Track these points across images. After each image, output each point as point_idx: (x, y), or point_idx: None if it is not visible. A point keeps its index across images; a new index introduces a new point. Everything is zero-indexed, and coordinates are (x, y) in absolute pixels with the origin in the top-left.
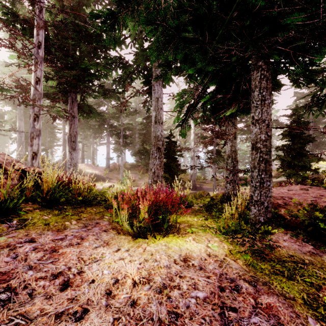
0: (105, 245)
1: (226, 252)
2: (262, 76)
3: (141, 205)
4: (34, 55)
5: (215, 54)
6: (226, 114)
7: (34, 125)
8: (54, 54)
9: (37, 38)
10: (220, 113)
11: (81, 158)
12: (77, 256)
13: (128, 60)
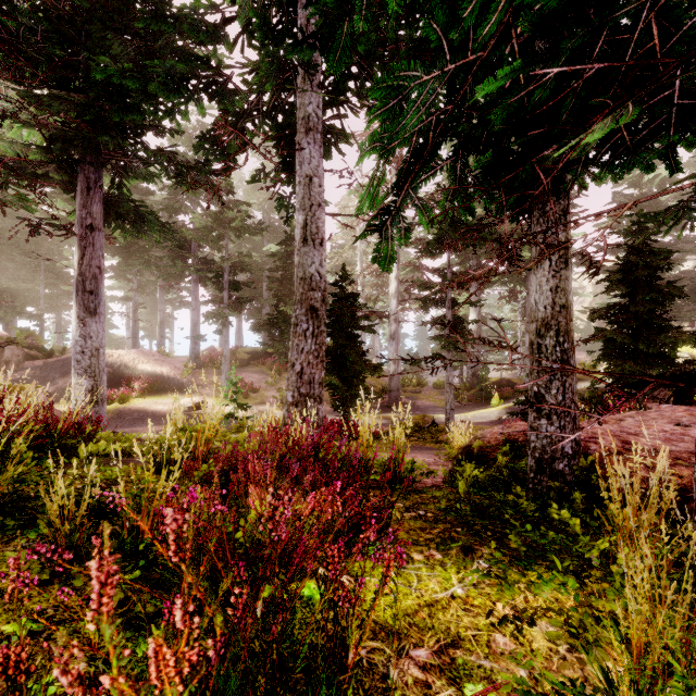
0: None
1: None
2: None
3: None
4: None
5: None
6: (591, 140)
7: None
8: (1, 26)
9: None
10: (533, 161)
11: (130, 337)
12: None
13: (230, 75)
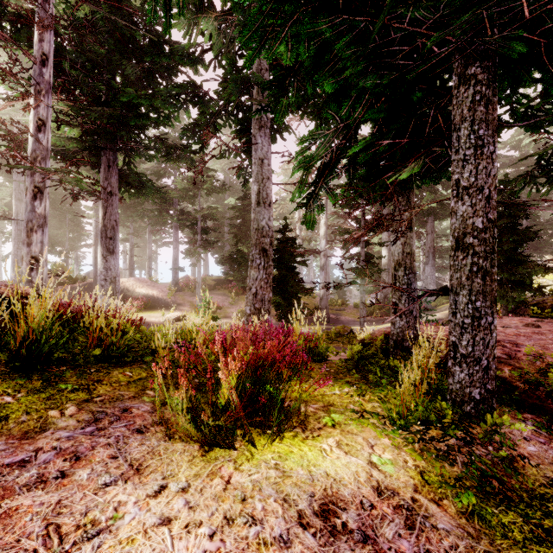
0: (132, 476)
1: (414, 479)
2: (476, 97)
3: (222, 371)
4: (33, 77)
5: (382, 46)
6: (401, 178)
7: (34, 207)
8: (69, 74)
9: (41, 48)
10: (384, 178)
11: (128, 268)
12: (47, 521)
13: (208, 91)
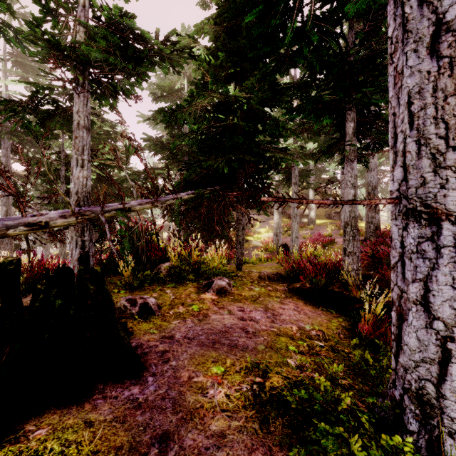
0: None
1: None
2: None
3: None
4: None
5: None
6: None
7: None
8: None
9: None
10: None
11: None
12: None
13: None
